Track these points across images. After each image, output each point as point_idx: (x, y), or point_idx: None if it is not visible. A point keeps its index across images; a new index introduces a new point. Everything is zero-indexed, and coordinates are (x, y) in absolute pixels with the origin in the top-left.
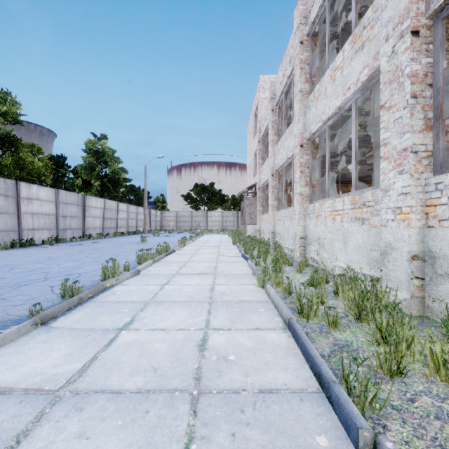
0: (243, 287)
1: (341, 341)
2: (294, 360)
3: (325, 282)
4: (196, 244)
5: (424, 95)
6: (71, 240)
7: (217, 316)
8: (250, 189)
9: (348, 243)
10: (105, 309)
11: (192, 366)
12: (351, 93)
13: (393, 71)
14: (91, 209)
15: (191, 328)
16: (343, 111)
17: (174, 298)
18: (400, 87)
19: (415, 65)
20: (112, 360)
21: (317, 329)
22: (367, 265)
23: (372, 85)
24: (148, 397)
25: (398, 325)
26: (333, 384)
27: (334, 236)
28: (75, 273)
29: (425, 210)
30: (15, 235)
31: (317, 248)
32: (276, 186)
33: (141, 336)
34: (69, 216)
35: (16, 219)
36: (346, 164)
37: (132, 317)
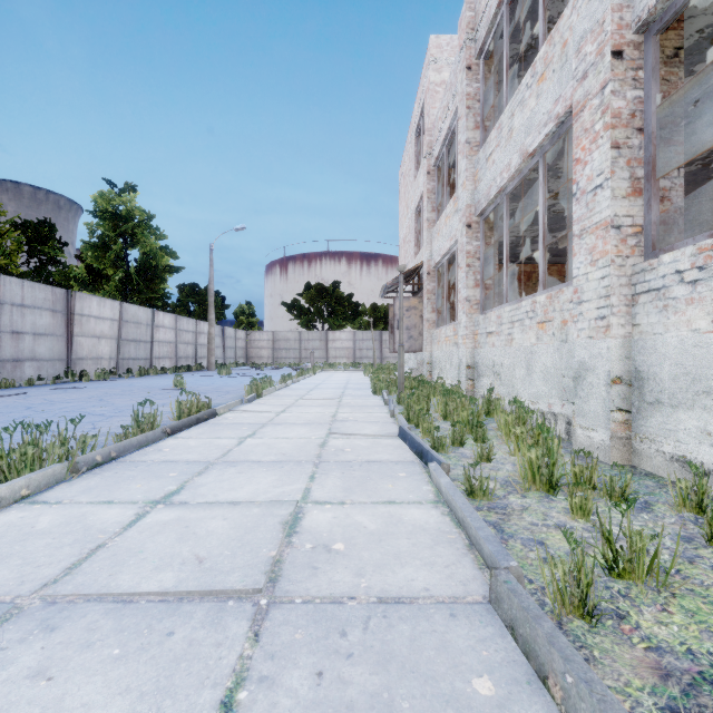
0: None
1: None
2: None
3: None
4: (291, 393)
5: None
6: (31, 384)
7: None
8: (406, 280)
9: None
10: None
11: None
12: None
13: None
14: (88, 320)
15: None
16: None
17: None
18: None
19: None
20: None
21: None
22: None
23: None
24: None
25: None
26: None
27: None
28: None
29: None
30: None
31: None
32: (477, 252)
33: None
34: (29, 333)
35: None
36: None
37: None
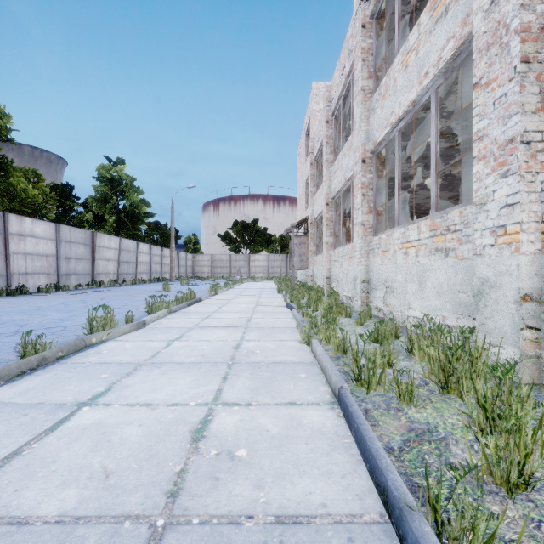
0: (280, 343)
1: (419, 423)
2: (343, 458)
3: (394, 336)
4: (232, 292)
5: (540, 59)
6: (76, 288)
7: (234, 384)
8: (300, 224)
9: (425, 285)
10: (76, 373)
11: (172, 469)
12: (430, 79)
13: (493, 29)
14: (103, 250)
15: (190, 403)
16: (418, 108)
17: (180, 358)
18: (504, 50)
19: (527, 15)
20: (44, 457)
21: (382, 404)
22: (453, 313)
23: (459, 65)
24: (71, 533)
25: (515, 399)
26: (409, 514)
27: (406, 276)
28: (59, 326)
29: (542, 228)
30: (1, 280)
31: (384, 293)
32: (331, 218)
33: (109, 415)
34: (73, 258)
35: (3, 261)
36: (421, 190)
37: (109, 385)
